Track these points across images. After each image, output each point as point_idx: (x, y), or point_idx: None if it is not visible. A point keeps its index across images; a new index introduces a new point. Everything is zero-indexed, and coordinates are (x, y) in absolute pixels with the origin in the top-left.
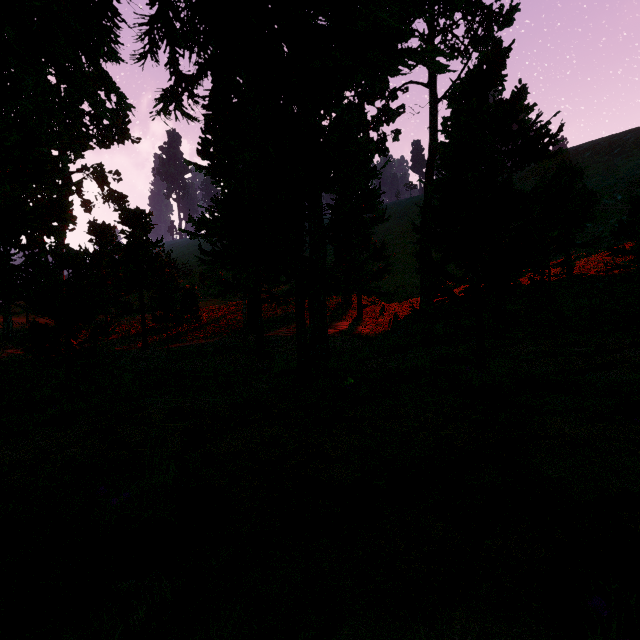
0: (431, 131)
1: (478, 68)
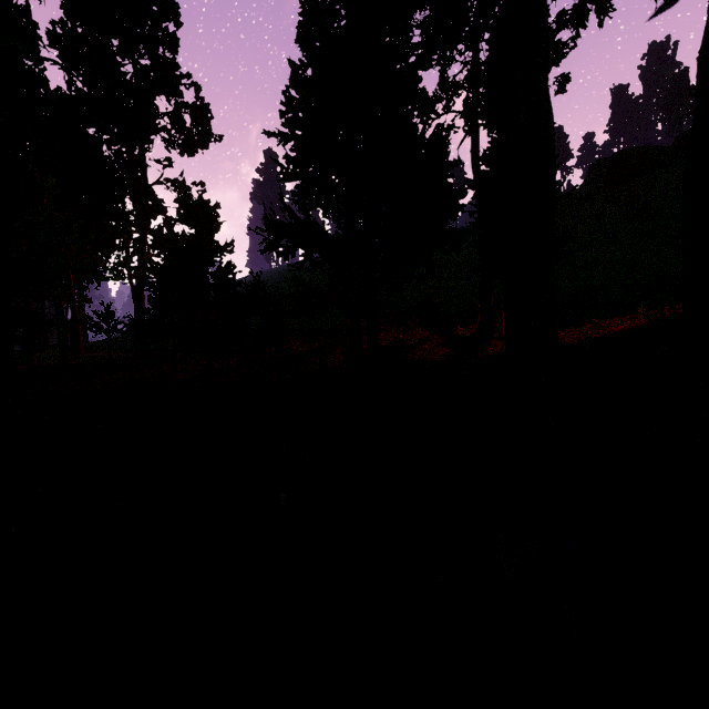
0: None
1: None
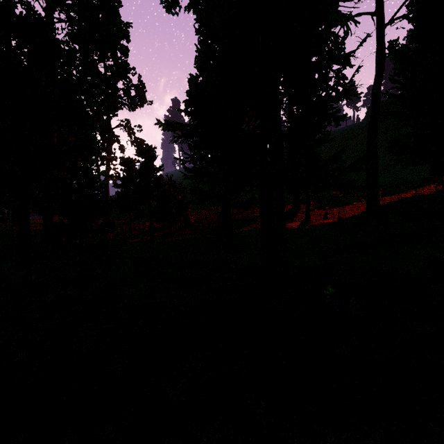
0: (378, 53)
1: None
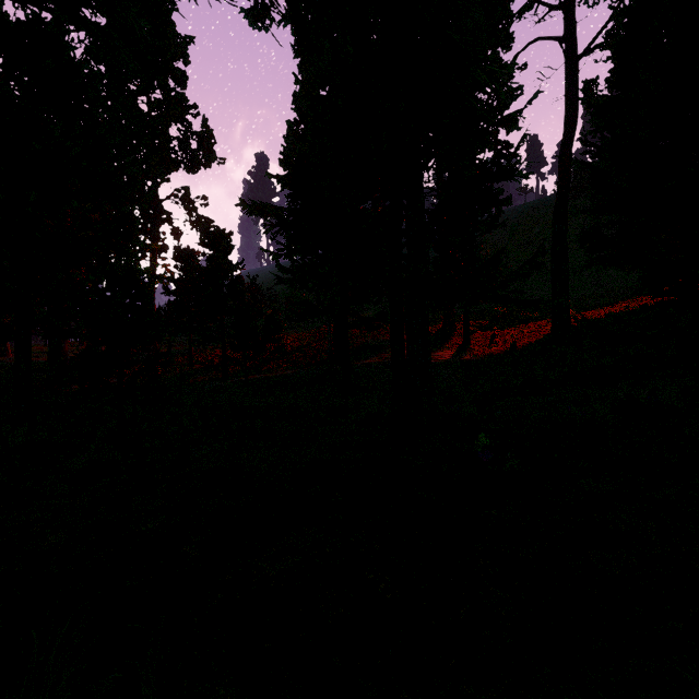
0: (568, 99)
1: None
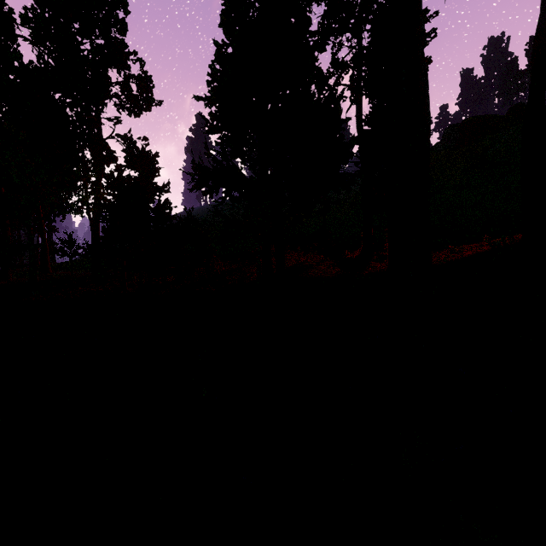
0: None
1: None
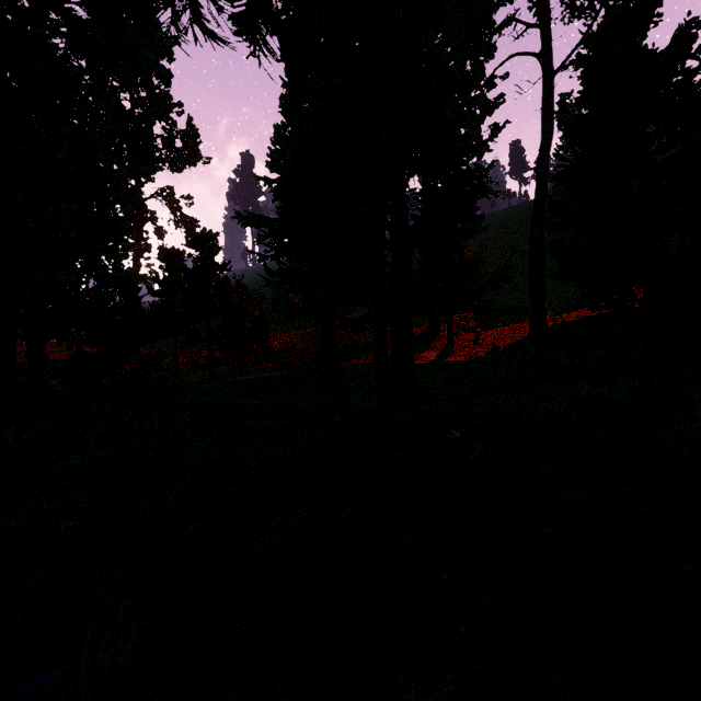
0: (545, 112)
1: (622, 7)
